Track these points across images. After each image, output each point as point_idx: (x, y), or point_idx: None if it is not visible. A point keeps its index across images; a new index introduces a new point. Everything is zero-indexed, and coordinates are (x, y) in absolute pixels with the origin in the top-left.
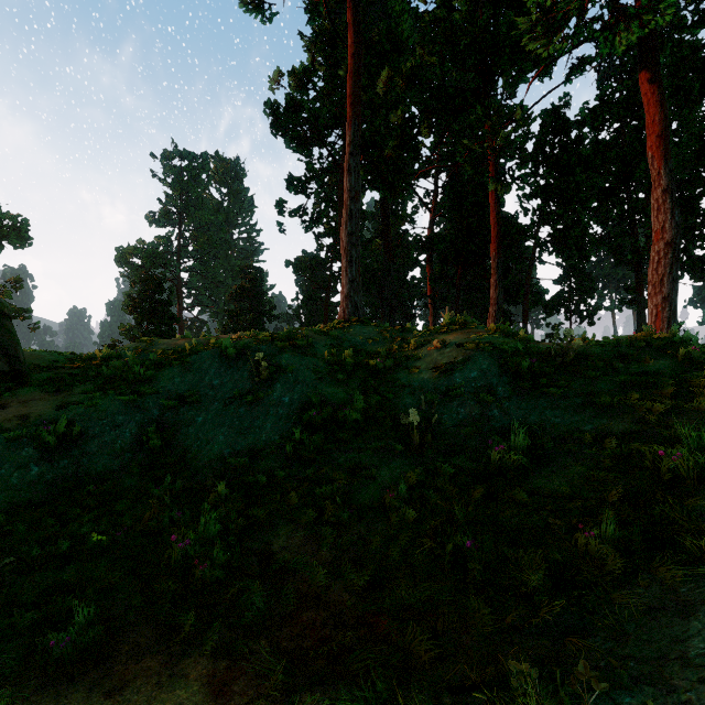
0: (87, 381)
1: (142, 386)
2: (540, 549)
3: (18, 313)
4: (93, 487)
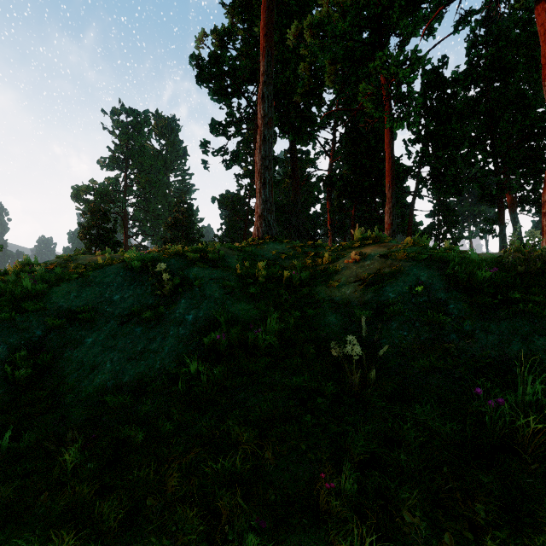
0: None
1: (29, 302)
2: None
3: None
4: None
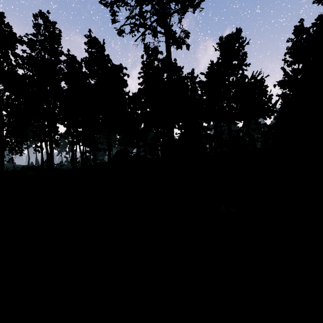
0: None
1: None
2: None
3: None
4: None
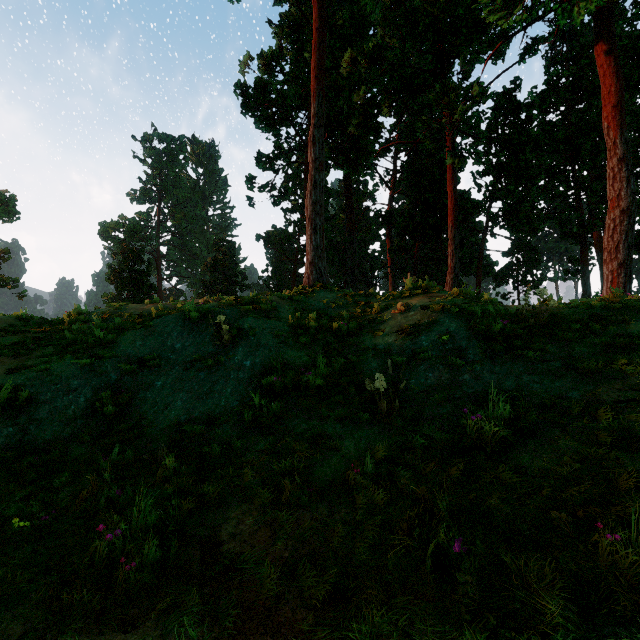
0: (50, 345)
1: (102, 349)
2: (549, 555)
3: (5, 282)
4: (34, 458)
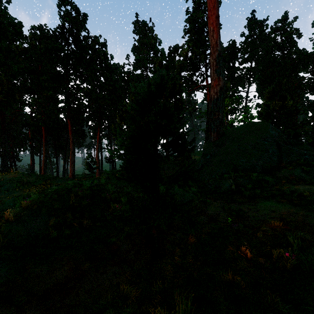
0: None
1: None
2: None
3: None
4: None
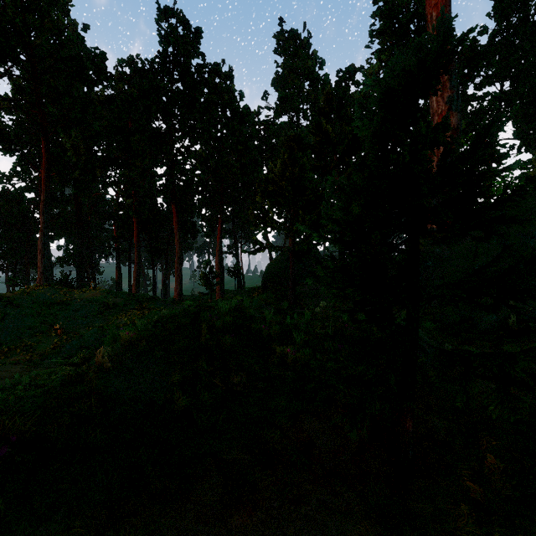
0: None
1: None
2: None
3: None
4: None
